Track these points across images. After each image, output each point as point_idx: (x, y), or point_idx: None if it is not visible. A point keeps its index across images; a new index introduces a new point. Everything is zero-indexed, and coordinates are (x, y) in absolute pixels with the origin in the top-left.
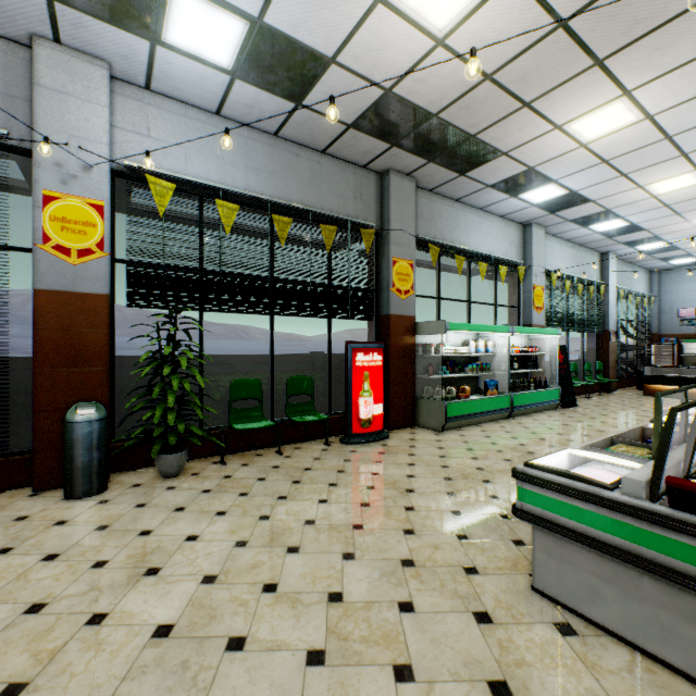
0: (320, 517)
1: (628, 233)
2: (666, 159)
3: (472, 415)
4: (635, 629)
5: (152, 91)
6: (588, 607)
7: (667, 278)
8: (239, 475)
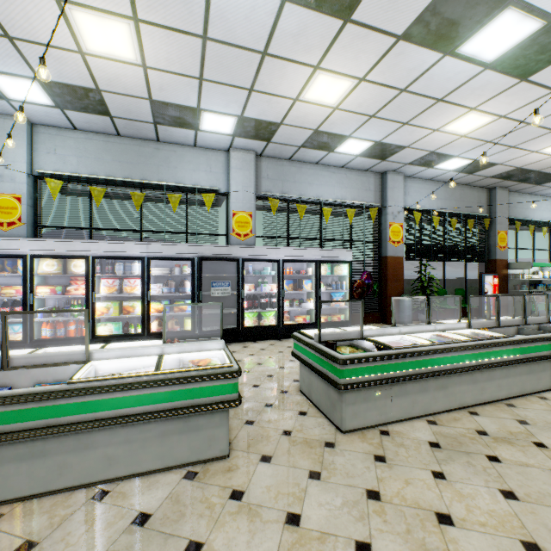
0: None
1: None
2: None
3: (544, 311)
4: None
5: (409, 177)
6: None
7: None
8: None
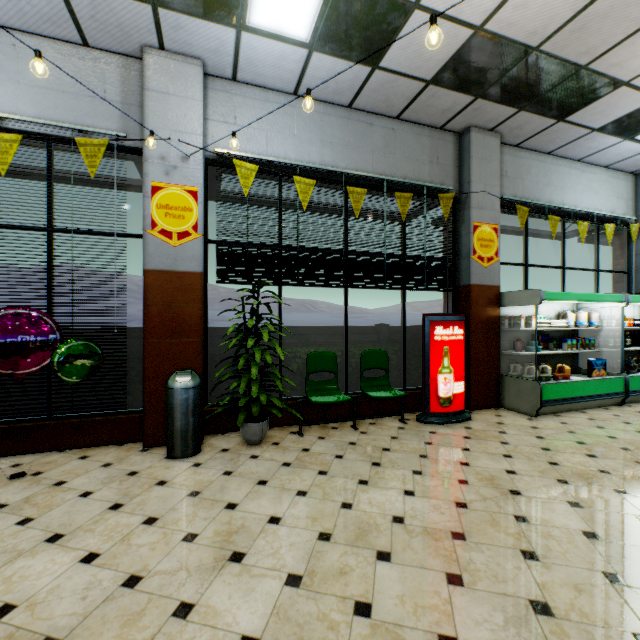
0: (408, 514)
1: None
2: None
3: (574, 400)
4: None
5: (238, 82)
6: None
7: None
8: (317, 449)
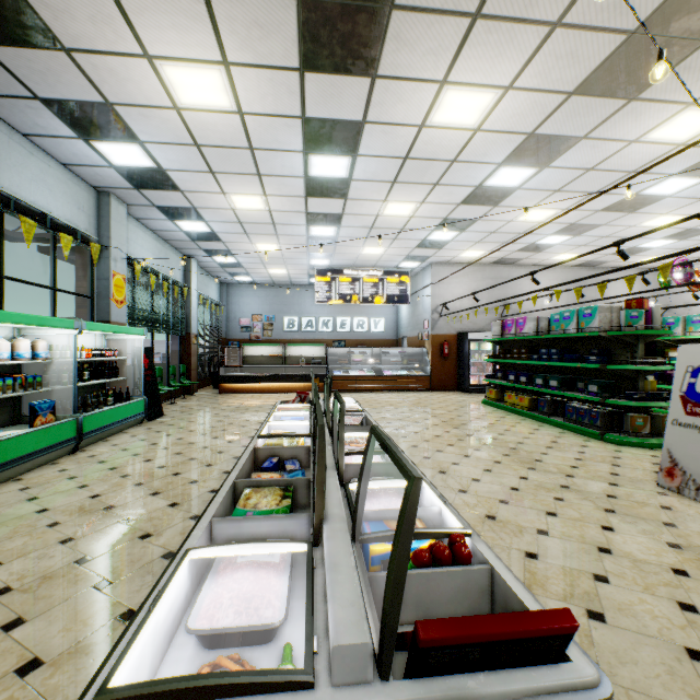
0: None
1: (209, 240)
2: (247, 172)
3: (2, 467)
4: None
5: None
6: None
7: (233, 292)
8: None
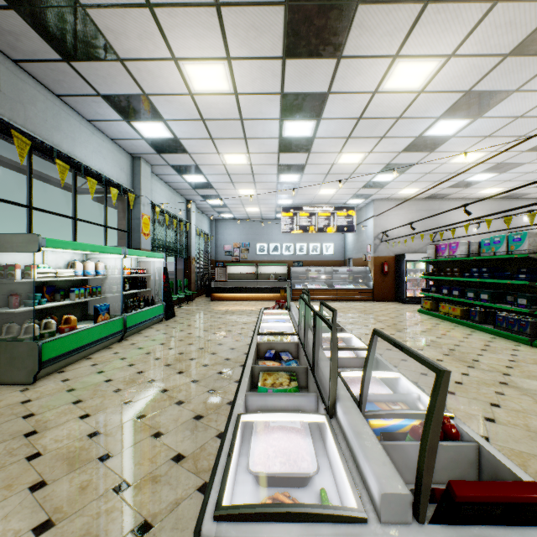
0: None
1: (205, 188)
2: (236, 137)
3: (80, 349)
4: None
5: None
6: None
7: (219, 225)
8: None
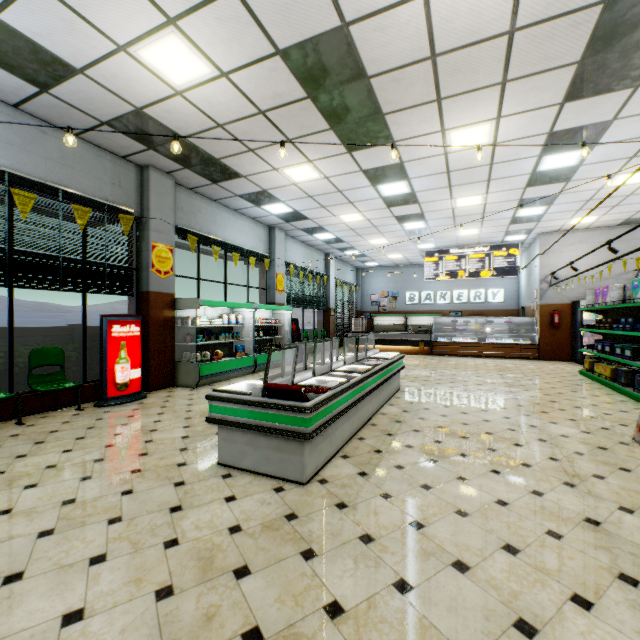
0: (63, 461)
1: (337, 242)
2: (343, 203)
3: (223, 373)
4: (258, 464)
5: None
6: (241, 462)
7: (366, 274)
8: None
